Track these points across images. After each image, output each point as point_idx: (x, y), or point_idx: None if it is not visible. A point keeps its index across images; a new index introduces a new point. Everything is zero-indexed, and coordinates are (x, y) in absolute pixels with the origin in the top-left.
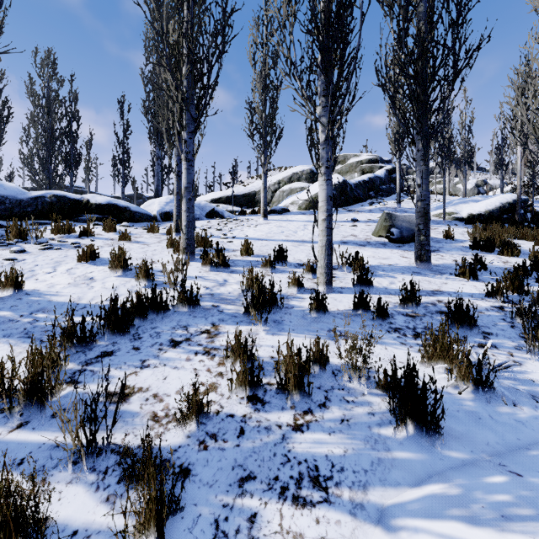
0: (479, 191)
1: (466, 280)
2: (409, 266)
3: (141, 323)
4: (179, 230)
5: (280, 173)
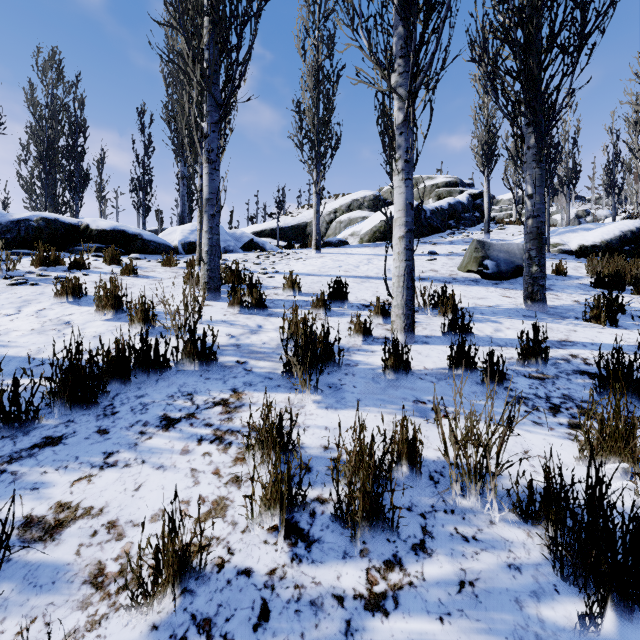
0: (580, 223)
1: (601, 327)
2: (516, 308)
3: (122, 389)
4: None
5: (337, 201)
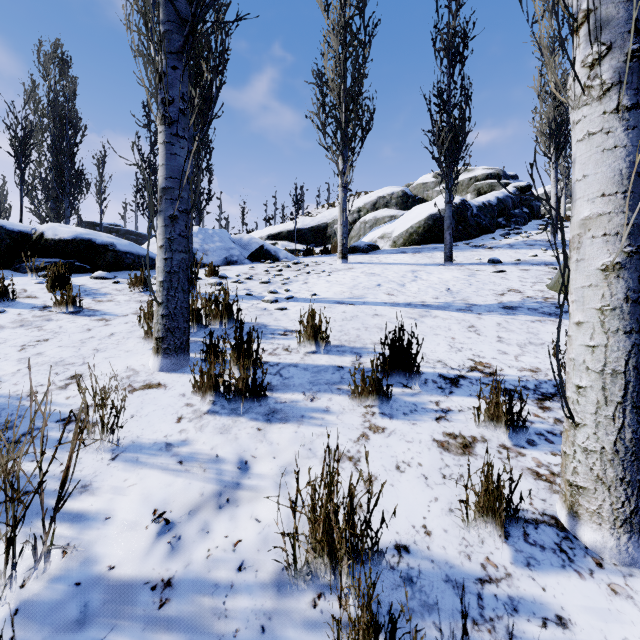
0: None
1: None
2: None
3: None
4: None
5: (361, 198)
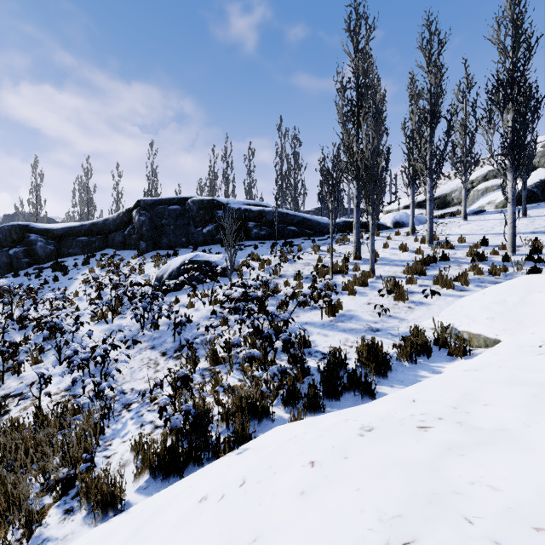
0: None
1: None
2: None
3: (430, 264)
4: (413, 233)
5: (473, 173)
